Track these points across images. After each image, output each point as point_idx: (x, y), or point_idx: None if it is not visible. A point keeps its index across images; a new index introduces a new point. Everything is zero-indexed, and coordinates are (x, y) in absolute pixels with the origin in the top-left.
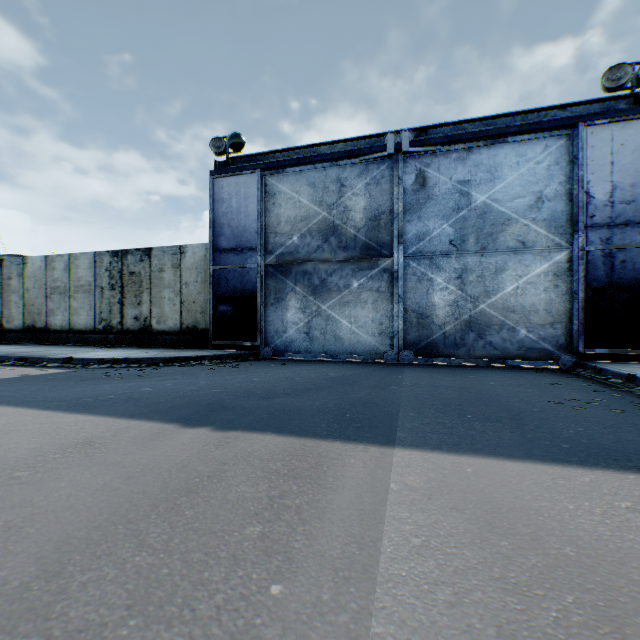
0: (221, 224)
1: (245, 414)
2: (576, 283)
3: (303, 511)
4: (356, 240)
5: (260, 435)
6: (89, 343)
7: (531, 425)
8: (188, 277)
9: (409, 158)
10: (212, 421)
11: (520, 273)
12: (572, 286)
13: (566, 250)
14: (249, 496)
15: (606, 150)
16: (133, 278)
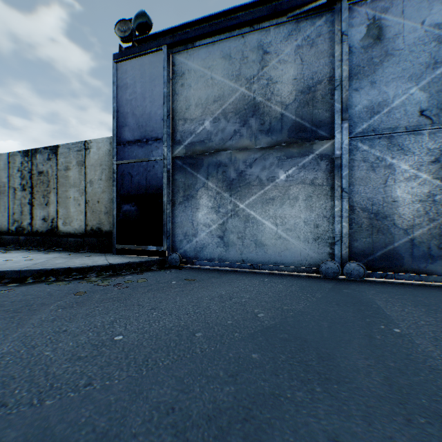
0: (125, 113)
1: None
2: None
3: None
4: (283, 120)
5: None
6: (3, 244)
7: None
8: (92, 175)
9: (357, 5)
10: None
11: None
12: None
13: None
14: None
15: None
16: (41, 178)
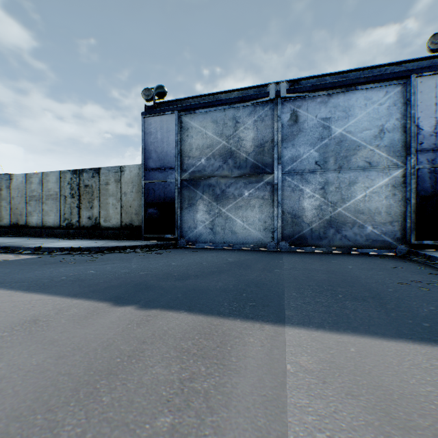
0: (150, 150)
1: (164, 294)
2: (409, 192)
3: (211, 397)
4: (247, 161)
5: (175, 313)
6: (56, 236)
7: (391, 304)
8: (126, 188)
9: (285, 102)
10: (137, 300)
11: (367, 185)
12: (406, 194)
13: (401, 168)
14: (162, 379)
15: (431, 94)
16: (87, 189)
